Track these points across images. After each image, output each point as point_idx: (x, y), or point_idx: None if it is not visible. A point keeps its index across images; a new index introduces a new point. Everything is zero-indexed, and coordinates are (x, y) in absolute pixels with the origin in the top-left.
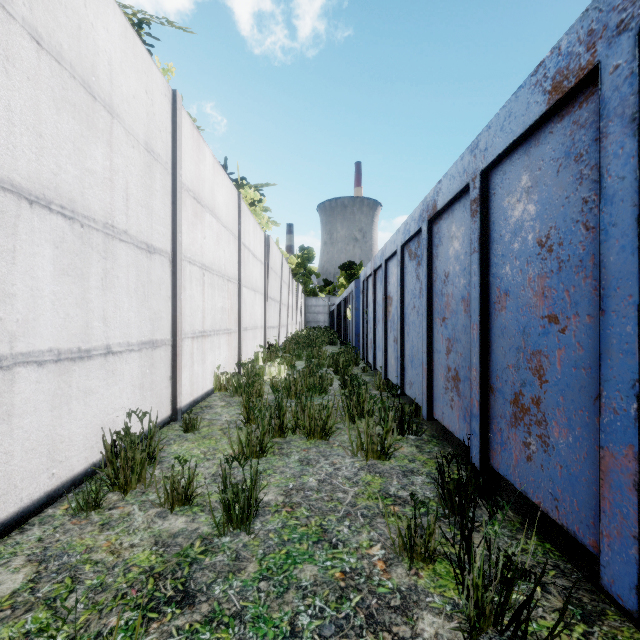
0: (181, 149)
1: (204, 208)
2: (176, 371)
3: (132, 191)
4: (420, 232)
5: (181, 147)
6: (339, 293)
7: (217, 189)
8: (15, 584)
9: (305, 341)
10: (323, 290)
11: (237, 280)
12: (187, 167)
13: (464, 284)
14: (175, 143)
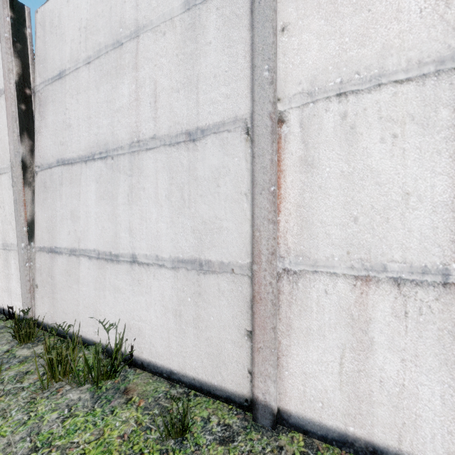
0: None
1: None
2: (253, 327)
3: (164, 86)
4: None
5: None
6: None
7: None
8: (21, 353)
9: None
10: None
11: None
12: None
13: None
14: None
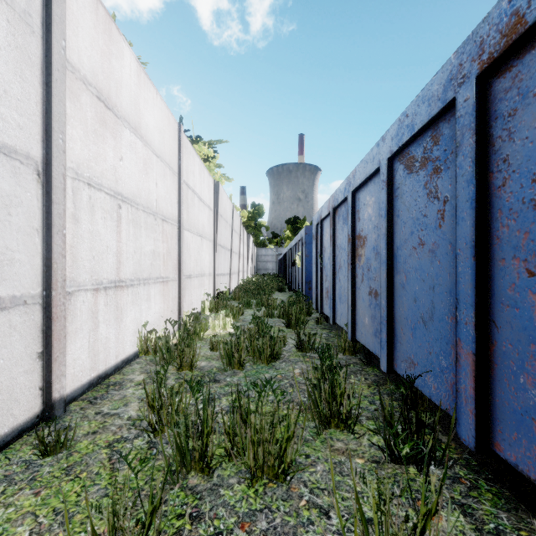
0: (64, 9)
1: (120, 120)
2: (51, 343)
3: None
4: (441, 117)
5: (64, 6)
6: (285, 244)
7: (144, 106)
8: None
9: (255, 288)
10: (271, 242)
11: (177, 222)
12: (83, 49)
13: None
14: None
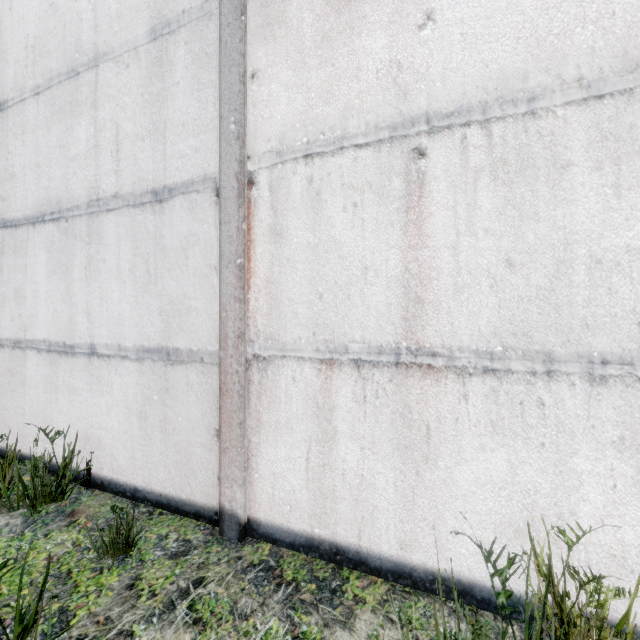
0: None
1: None
2: (220, 424)
3: (127, 132)
4: None
5: None
6: None
7: None
8: None
9: None
10: None
11: None
12: None
13: None
14: None
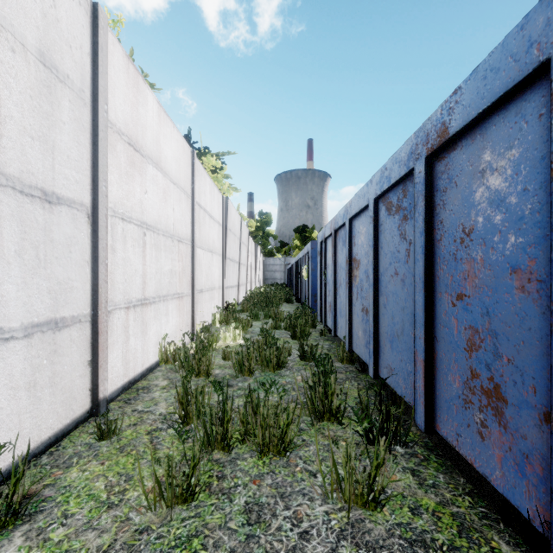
0: (106, 79)
1: (145, 158)
2: (97, 353)
3: (11, 113)
4: (407, 177)
5: (106, 76)
6: (294, 253)
7: (164, 141)
8: None
9: (263, 299)
10: (280, 251)
11: (190, 241)
12: (118, 105)
13: (519, 244)
14: (96, 69)
